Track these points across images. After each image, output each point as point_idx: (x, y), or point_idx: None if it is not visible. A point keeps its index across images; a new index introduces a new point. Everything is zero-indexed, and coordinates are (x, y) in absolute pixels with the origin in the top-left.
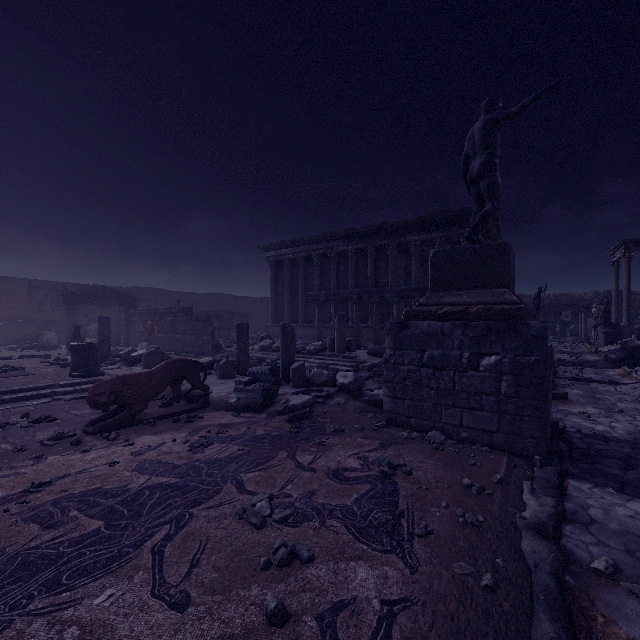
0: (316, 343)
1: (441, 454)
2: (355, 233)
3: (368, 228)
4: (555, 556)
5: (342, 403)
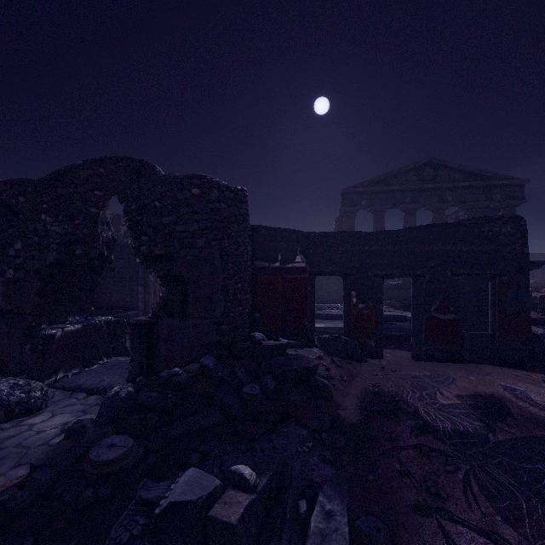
0: None
1: None
2: None
3: None
4: None
5: None
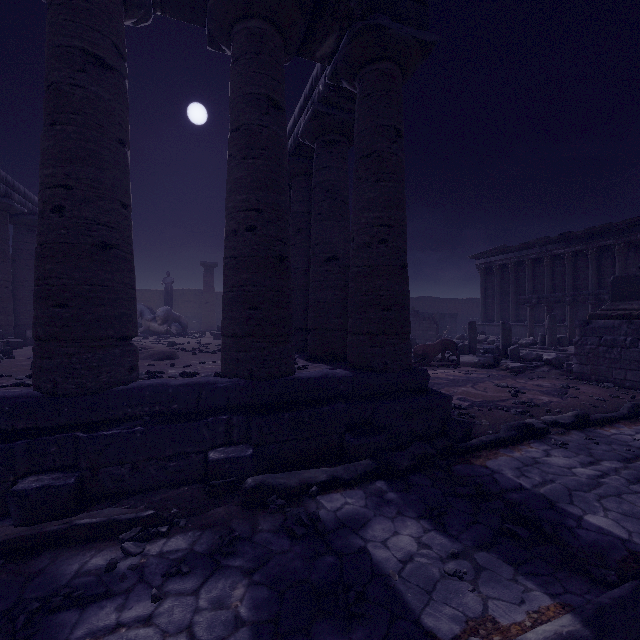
0: (527, 338)
1: (604, 389)
2: (572, 236)
3: (588, 230)
4: (631, 405)
5: (546, 371)
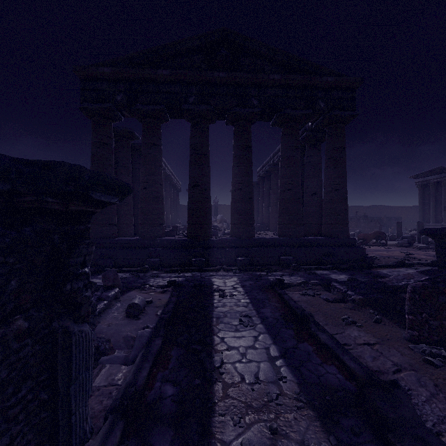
0: None
1: None
2: None
3: None
4: None
5: None
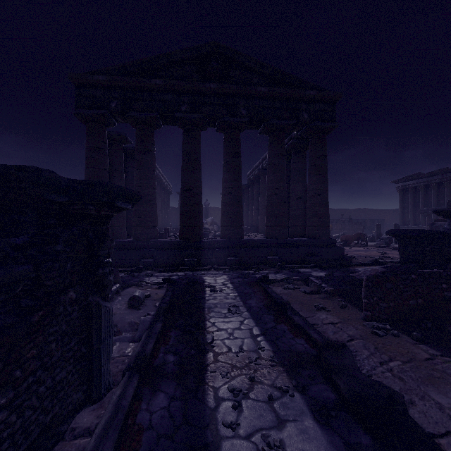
0: None
1: None
2: None
3: None
4: None
5: None
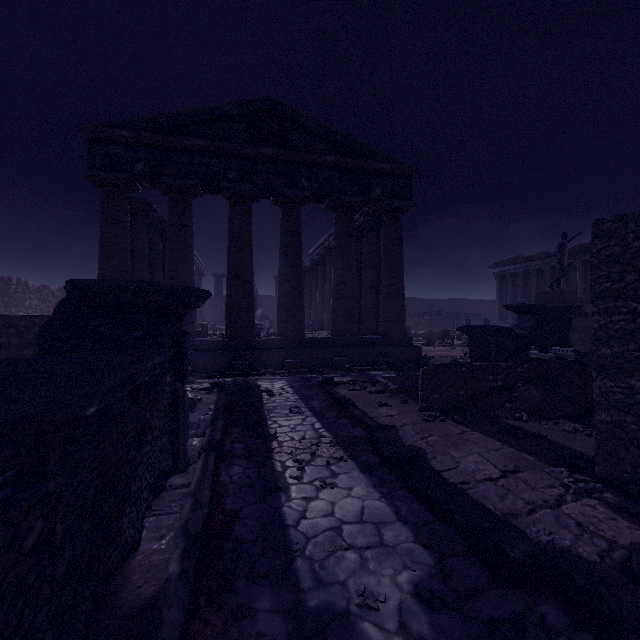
0: None
1: None
2: None
3: (575, 248)
4: None
5: None
